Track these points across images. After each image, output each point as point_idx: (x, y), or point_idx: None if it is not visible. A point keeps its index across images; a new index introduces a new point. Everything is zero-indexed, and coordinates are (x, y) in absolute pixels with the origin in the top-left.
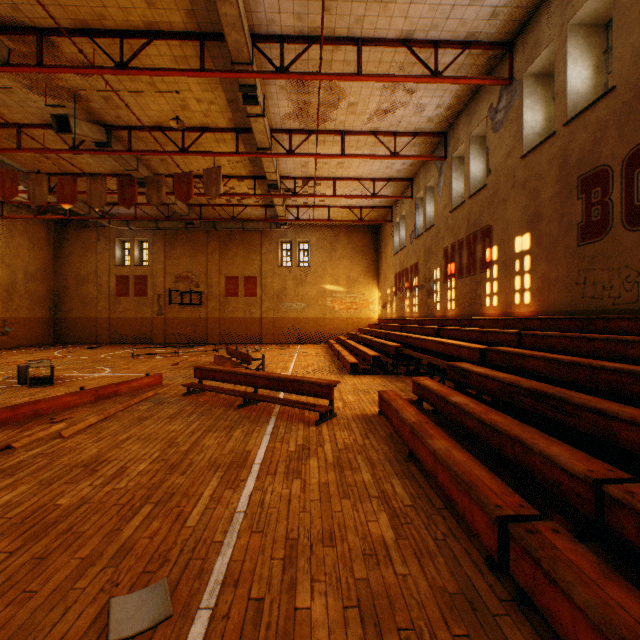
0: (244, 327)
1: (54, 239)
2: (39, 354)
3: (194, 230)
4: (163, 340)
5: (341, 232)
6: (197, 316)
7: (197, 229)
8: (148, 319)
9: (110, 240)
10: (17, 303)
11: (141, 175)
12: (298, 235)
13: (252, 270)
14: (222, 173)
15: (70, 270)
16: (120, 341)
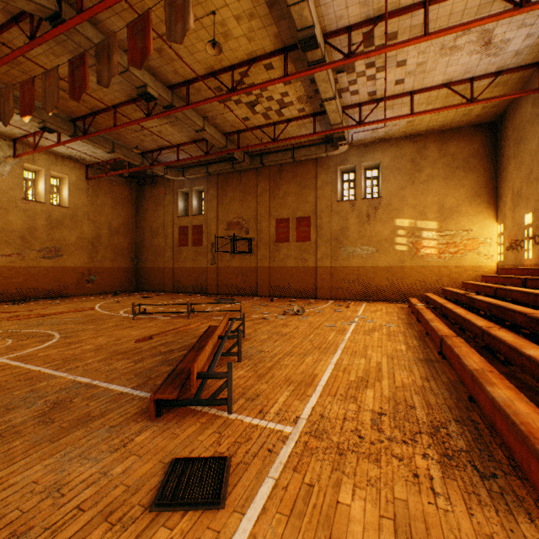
0: (296, 278)
1: (136, 198)
2: (87, 303)
3: (244, 171)
4: (215, 290)
5: (429, 143)
6: (247, 265)
7: (244, 168)
8: (203, 268)
9: (174, 193)
10: (101, 254)
11: (138, 80)
12: (363, 158)
13: (305, 209)
14: (239, 57)
15: (146, 224)
16: (181, 290)
